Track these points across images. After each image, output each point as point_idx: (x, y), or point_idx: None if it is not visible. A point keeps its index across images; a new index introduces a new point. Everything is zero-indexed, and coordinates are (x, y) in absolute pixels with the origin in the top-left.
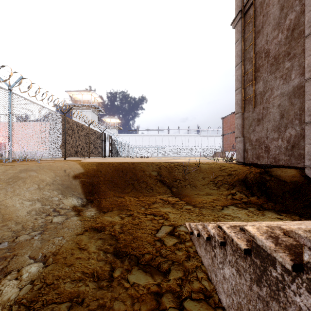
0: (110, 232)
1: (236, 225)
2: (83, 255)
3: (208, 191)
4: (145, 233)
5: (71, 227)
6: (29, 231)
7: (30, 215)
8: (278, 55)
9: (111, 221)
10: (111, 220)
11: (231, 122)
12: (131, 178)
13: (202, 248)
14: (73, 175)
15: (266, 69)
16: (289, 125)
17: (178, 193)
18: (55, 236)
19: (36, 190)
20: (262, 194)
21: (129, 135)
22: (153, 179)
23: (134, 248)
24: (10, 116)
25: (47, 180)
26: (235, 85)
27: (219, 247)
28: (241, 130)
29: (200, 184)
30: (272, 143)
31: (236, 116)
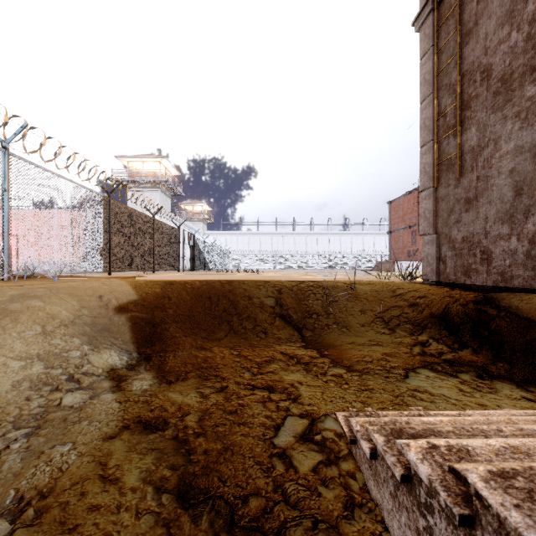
0: (176, 431)
1: (505, 468)
2: (106, 498)
3: (373, 336)
4: (249, 434)
5: (96, 418)
6: (5, 428)
7: (17, 390)
8: (510, 73)
9: (181, 404)
10: (181, 402)
11: (405, 209)
12: (227, 311)
13: (385, 490)
14: (116, 305)
15: (483, 103)
16: (534, 208)
17: (315, 341)
18: (57, 443)
19: (38, 337)
20: (483, 345)
21: (227, 233)
22: (268, 313)
23: (226, 478)
24: (5, 197)
25: (62, 316)
26: (420, 138)
27: (448, 518)
28: (433, 222)
29: (358, 324)
30: (497, 244)
31: (422, 195)
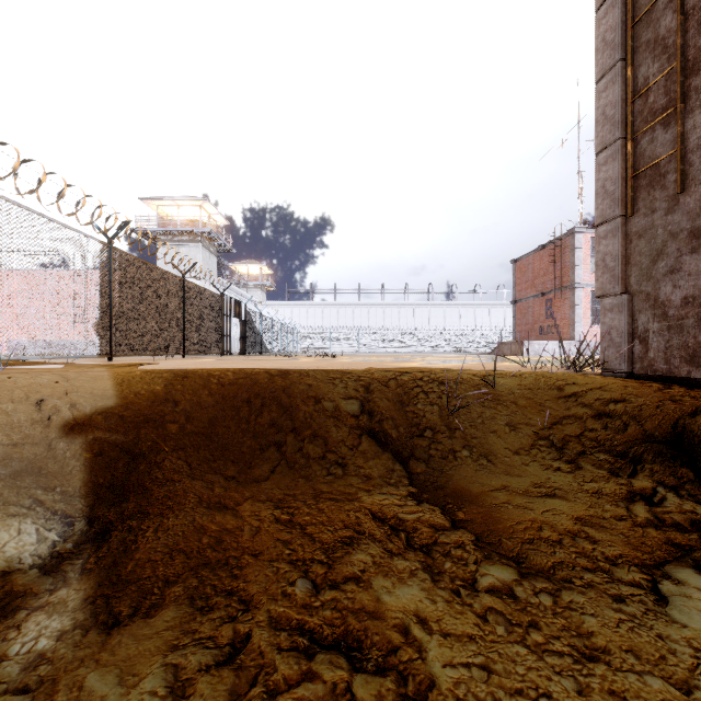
0: None
1: None
2: None
3: (541, 476)
4: None
5: None
6: None
7: None
8: None
9: None
10: None
11: (536, 269)
12: (277, 426)
13: None
14: (67, 419)
15: None
16: None
17: (434, 483)
18: None
19: None
20: None
21: (293, 304)
22: (348, 428)
23: None
24: None
25: None
26: (595, 139)
27: None
28: (621, 274)
29: (506, 449)
30: None
31: (599, 231)
